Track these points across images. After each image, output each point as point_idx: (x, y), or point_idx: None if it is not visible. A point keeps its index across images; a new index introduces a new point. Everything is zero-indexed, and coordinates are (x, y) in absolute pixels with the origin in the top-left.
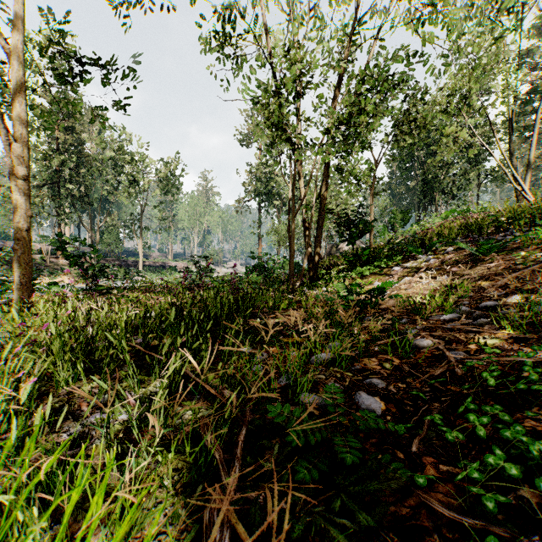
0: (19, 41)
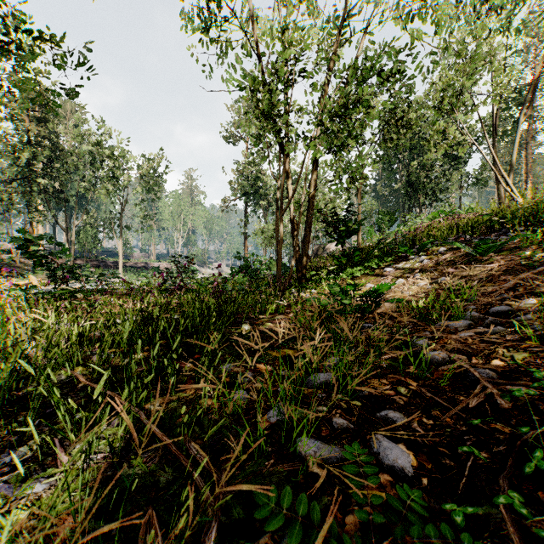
0: None
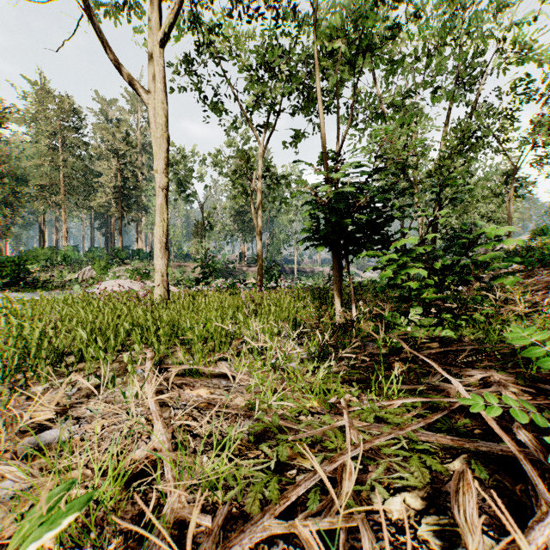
0: (260, 185)
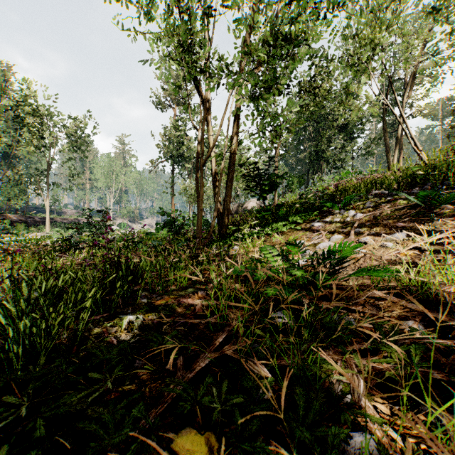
0: None
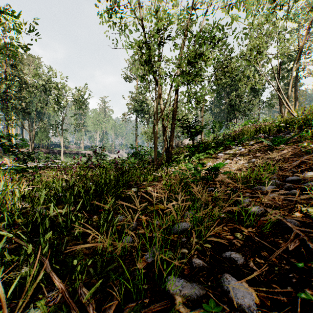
0: None
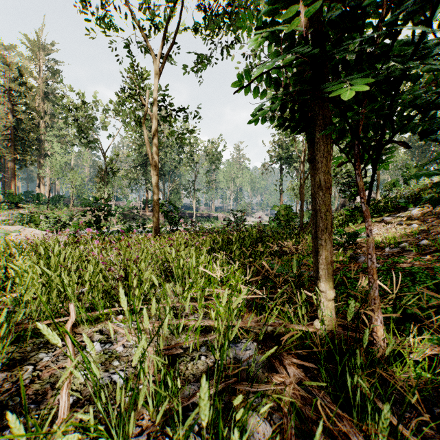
0: (155, 110)
